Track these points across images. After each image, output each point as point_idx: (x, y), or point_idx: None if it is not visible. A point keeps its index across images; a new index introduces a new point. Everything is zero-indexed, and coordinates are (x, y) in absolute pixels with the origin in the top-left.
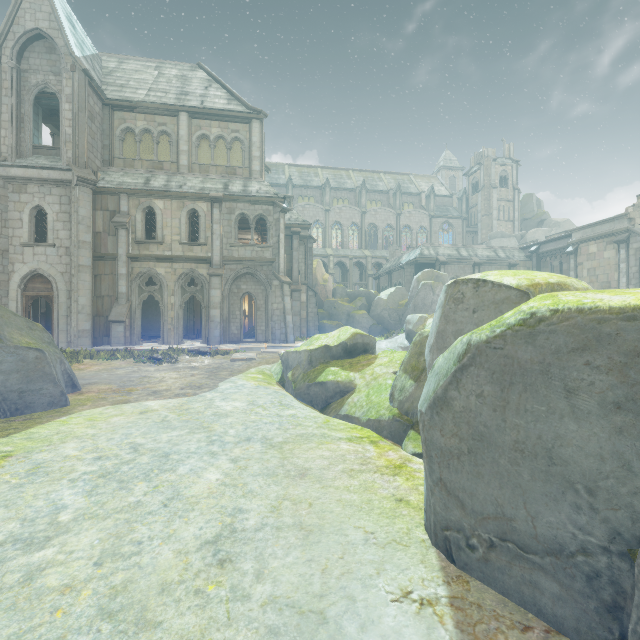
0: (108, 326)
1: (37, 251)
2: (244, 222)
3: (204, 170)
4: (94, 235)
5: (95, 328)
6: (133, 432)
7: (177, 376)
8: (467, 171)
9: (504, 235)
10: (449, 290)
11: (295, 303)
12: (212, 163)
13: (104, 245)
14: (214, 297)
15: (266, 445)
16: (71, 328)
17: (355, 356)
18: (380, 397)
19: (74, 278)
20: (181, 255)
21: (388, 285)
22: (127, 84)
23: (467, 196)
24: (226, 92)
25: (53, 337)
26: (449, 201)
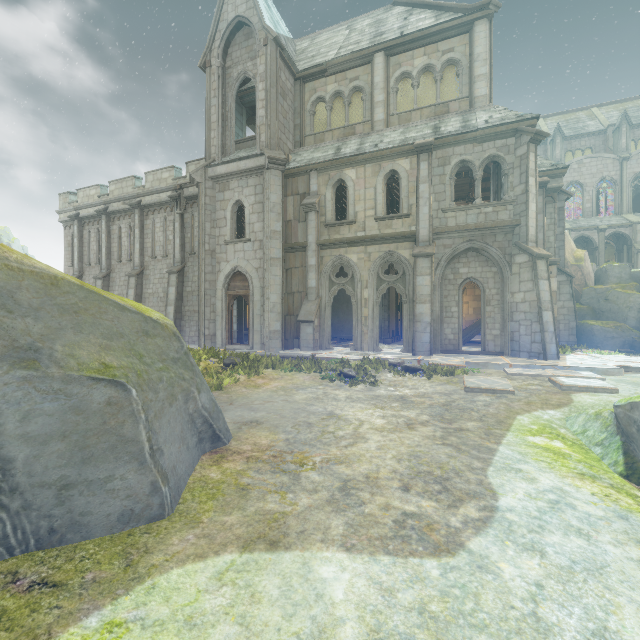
0: (298, 326)
1: (237, 248)
2: None
3: (404, 120)
4: (285, 225)
5: (286, 328)
6: None
7: (382, 423)
8: None
9: None
10: None
11: None
12: (415, 107)
13: (294, 234)
14: (421, 287)
15: None
16: (264, 328)
17: None
18: None
19: (266, 273)
20: (376, 234)
21: None
22: (318, 53)
23: None
24: (432, 11)
25: (249, 338)
26: None
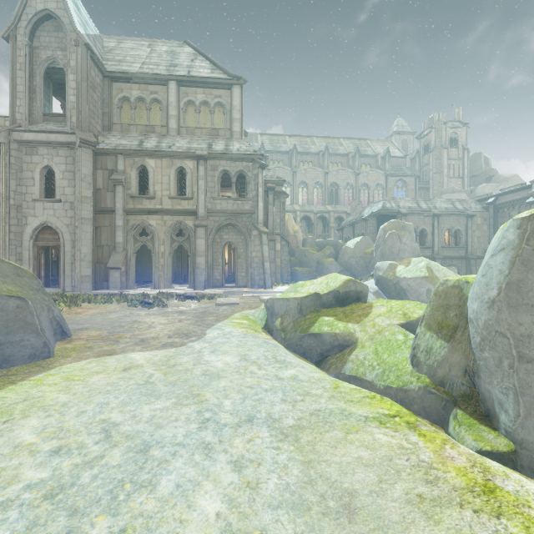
0: (107, 272)
1: (46, 206)
2: (225, 180)
3: (190, 132)
4: (95, 191)
5: (96, 274)
6: (110, 401)
7: (165, 321)
8: (419, 134)
9: (455, 190)
10: (528, 224)
11: (270, 251)
12: (197, 126)
13: (104, 200)
14: (199, 246)
15: (275, 432)
16: (75, 274)
17: (347, 304)
18: (395, 357)
19: (77, 229)
20: (170, 208)
21: (351, 236)
22: (124, 59)
23: (419, 156)
24: (210, 63)
25: (60, 282)
26: (402, 161)
